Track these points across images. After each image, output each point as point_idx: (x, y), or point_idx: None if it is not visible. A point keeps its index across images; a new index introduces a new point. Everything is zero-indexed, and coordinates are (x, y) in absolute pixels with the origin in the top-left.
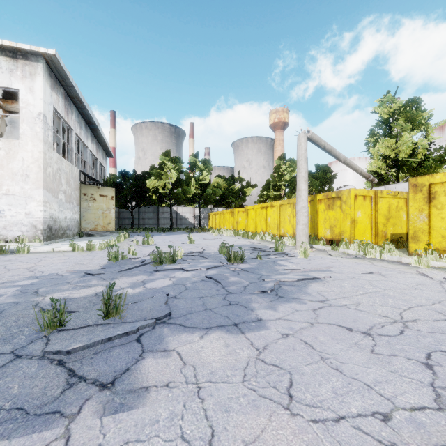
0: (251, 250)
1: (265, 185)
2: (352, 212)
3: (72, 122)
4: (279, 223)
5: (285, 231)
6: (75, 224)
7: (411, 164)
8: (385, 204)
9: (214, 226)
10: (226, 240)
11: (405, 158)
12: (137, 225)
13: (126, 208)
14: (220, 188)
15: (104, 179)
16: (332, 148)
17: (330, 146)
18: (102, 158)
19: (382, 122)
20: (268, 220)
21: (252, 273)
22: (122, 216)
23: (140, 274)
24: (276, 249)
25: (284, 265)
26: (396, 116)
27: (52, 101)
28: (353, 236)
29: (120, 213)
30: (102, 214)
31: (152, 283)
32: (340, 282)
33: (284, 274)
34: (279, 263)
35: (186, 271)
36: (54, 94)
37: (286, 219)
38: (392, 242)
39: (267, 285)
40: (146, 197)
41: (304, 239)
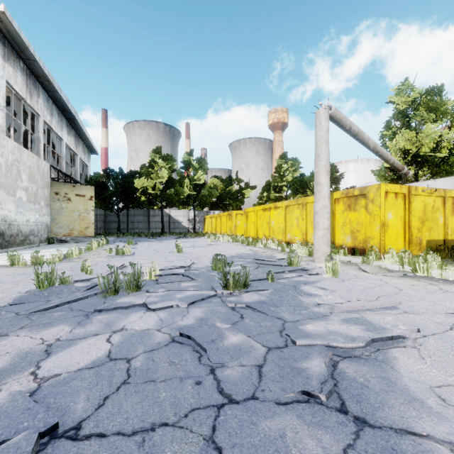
0: (255, 263)
1: (266, 185)
2: (383, 213)
3: (39, 106)
4: (285, 227)
5: (292, 236)
6: (43, 229)
7: (434, 160)
8: (420, 204)
9: (210, 231)
10: (222, 248)
11: (427, 153)
12: (126, 229)
13: (111, 210)
14: (217, 189)
15: (87, 178)
16: (360, 130)
17: (357, 128)
18: (83, 154)
19: (399, 113)
20: (271, 224)
21: (266, 315)
22: (109, 219)
23: (63, 320)
24: (289, 262)
25: (314, 295)
26: (416, 105)
27: (5, 75)
28: (383, 244)
29: (107, 216)
30: (78, 217)
31: (63, 353)
32: (444, 344)
33: (322, 317)
34: (305, 291)
35: (151, 310)
36: (8, 66)
37: (294, 223)
38: (429, 250)
39: (309, 366)
40: (135, 198)
41: (326, 248)
